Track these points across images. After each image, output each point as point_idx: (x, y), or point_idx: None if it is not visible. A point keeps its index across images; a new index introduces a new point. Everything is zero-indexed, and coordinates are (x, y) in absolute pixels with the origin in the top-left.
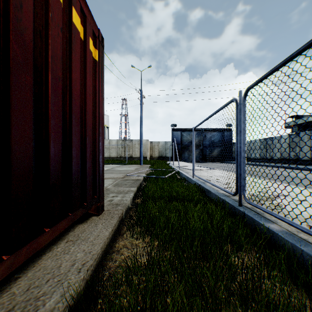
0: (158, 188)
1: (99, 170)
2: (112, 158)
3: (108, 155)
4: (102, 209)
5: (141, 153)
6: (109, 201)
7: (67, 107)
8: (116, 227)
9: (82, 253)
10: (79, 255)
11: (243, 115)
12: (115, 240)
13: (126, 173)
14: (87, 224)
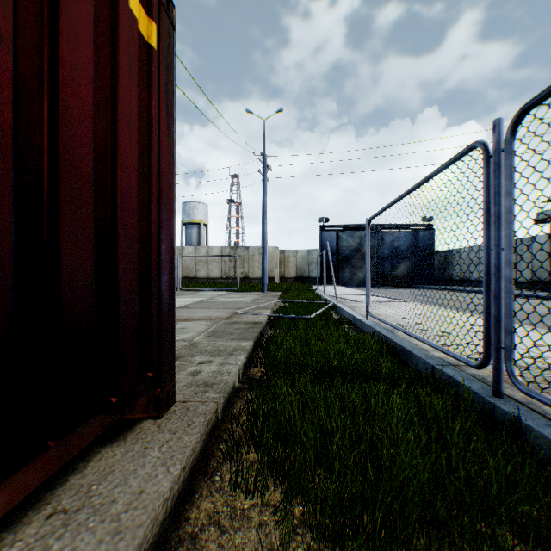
0: (297, 345)
1: (160, 311)
2: (212, 280)
3: (206, 275)
4: (169, 401)
5: (263, 270)
6: (191, 375)
7: (44, 137)
8: (196, 453)
9: None
10: None
11: (509, 176)
12: (192, 494)
13: (234, 308)
14: (124, 446)
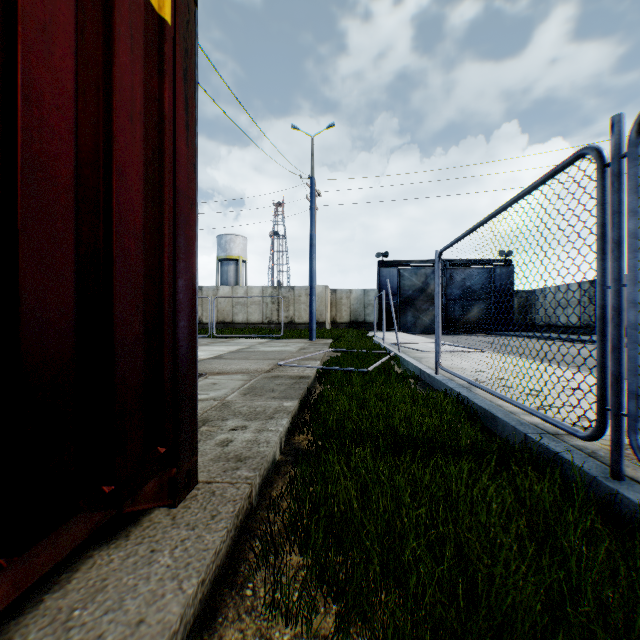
0: (353, 406)
1: (177, 366)
2: (252, 325)
3: (244, 319)
4: (189, 483)
5: (312, 314)
6: (220, 446)
7: None
8: (221, 556)
9: None
10: None
11: (634, 189)
12: (213, 616)
13: (277, 359)
14: (125, 548)
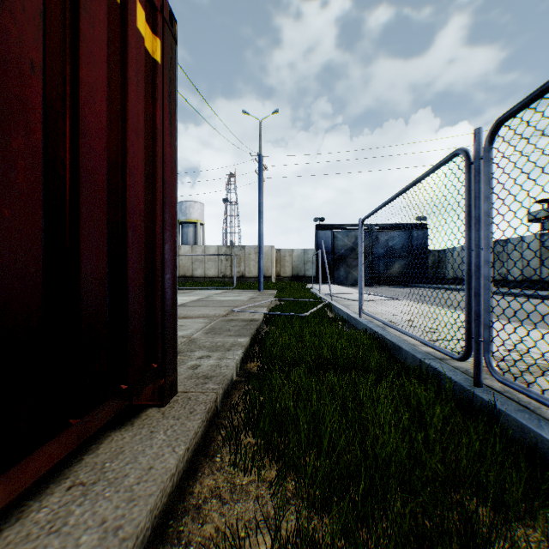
0: (292, 340)
1: (164, 307)
2: (209, 279)
3: (202, 274)
4: (172, 391)
5: (260, 269)
6: (191, 369)
7: (66, 151)
8: (198, 437)
9: (95, 533)
10: (86, 539)
11: (487, 182)
12: (195, 472)
13: (231, 306)
14: (132, 431)
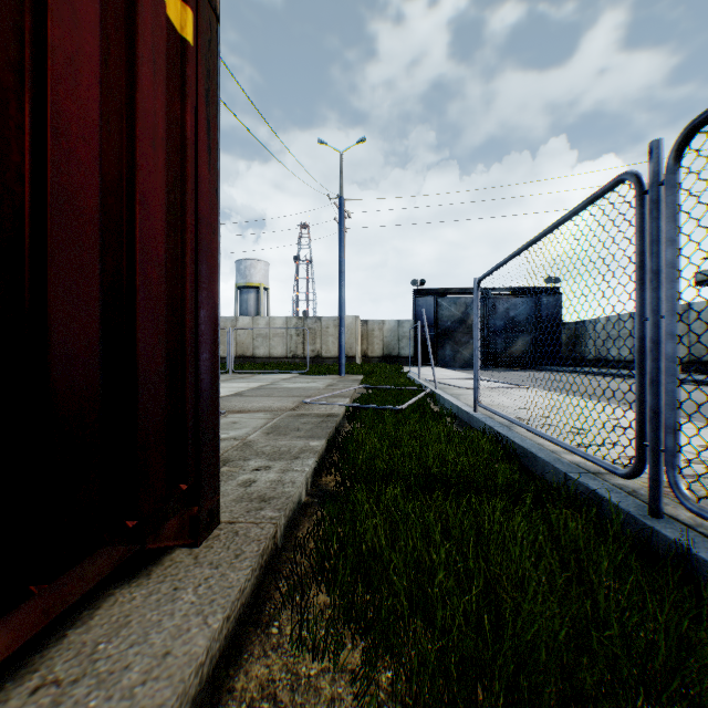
0: (384, 445)
1: (199, 400)
2: (275, 360)
3: (266, 353)
4: (211, 522)
5: (340, 347)
6: (242, 486)
7: (25, 154)
8: (246, 595)
9: None
10: None
11: (672, 218)
12: (239, 653)
13: (302, 396)
14: (147, 586)
